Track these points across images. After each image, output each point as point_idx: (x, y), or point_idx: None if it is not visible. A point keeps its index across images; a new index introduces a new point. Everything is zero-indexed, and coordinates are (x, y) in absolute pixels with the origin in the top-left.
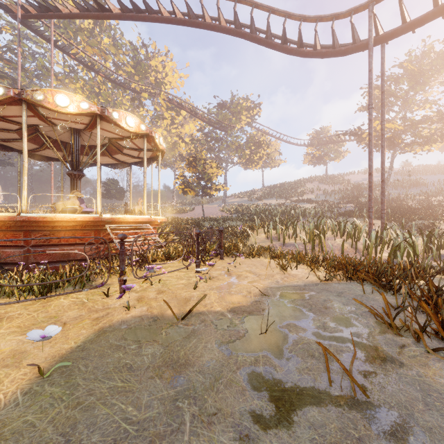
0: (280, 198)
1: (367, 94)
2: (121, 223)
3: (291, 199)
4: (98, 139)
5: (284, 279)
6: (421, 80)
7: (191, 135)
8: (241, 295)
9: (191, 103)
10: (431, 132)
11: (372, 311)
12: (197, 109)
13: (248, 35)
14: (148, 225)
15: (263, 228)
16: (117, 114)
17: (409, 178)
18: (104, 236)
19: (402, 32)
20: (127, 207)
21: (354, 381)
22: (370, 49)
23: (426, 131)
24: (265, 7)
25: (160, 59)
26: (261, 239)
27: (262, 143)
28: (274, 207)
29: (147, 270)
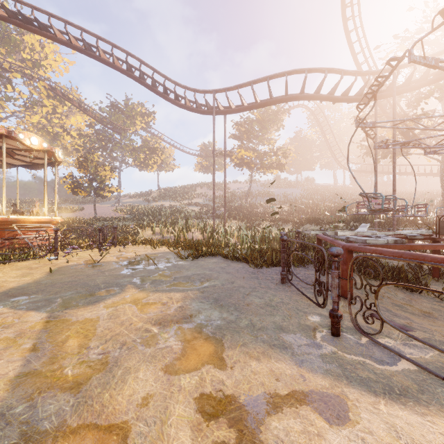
0: (173, 200)
1: (235, 127)
2: (25, 222)
3: (182, 202)
4: (4, 154)
5: (152, 252)
6: (265, 126)
7: (79, 129)
8: (127, 258)
9: (78, 94)
10: (270, 162)
11: (176, 254)
12: (87, 105)
13: (137, 79)
14: (49, 224)
15: (151, 226)
16: (23, 135)
17: (266, 190)
18: (8, 233)
19: (231, 113)
20: (16, 208)
21: (155, 263)
22: (213, 119)
23: (270, 160)
24: (150, 67)
25: (38, 37)
26: (148, 235)
27: (157, 149)
28: (167, 208)
29: (68, 249)
